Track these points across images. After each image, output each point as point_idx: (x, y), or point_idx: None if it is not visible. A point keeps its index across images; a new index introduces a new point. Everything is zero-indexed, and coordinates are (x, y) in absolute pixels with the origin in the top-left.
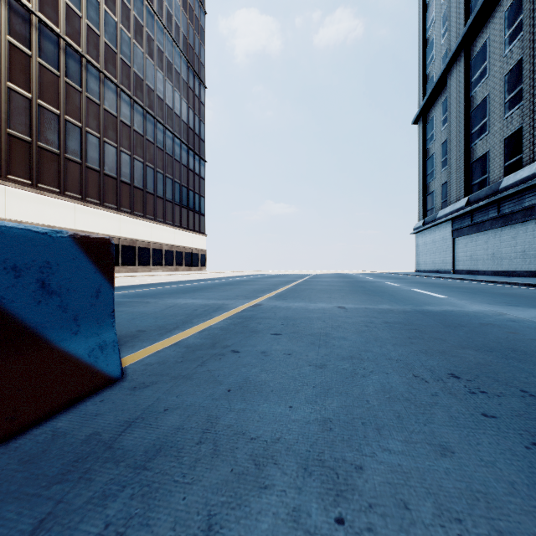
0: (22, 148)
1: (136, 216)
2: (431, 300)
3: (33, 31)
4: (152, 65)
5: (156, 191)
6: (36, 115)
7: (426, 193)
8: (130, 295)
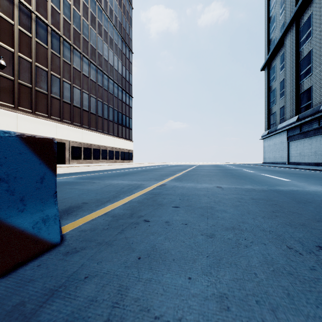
0: (26, 91)
1: (91, 130)
2: (279, 182)
3: (32, 22)
4: (101, 40)
5: (103, 115)
6: (34, 72)
7: (270, 114)
8: (84, 177)
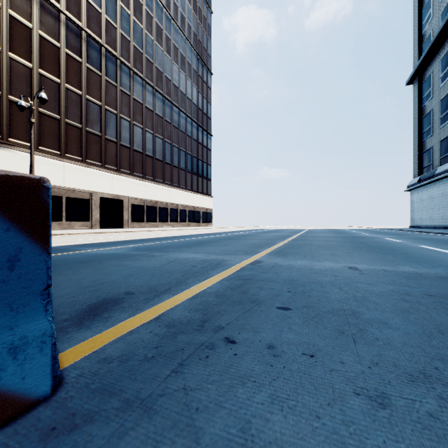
0: (75, 133)
1: (157, 182)
2: None
3: (82, 43)
4: (170, 60)
5: (172, 161)
6: (85, 107)
7: (422, 151)
8: (142, 248)
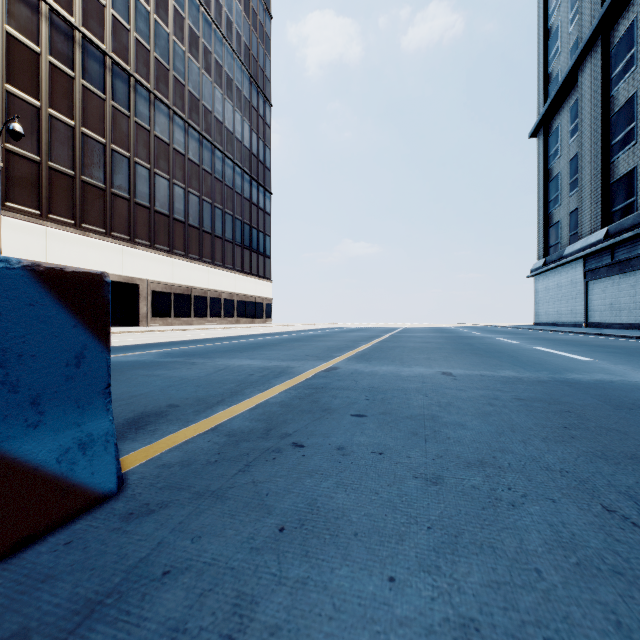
0: (64, 183)
1: (190, 259)
2: (572, 364)
3: (76, 49)
4: (210, 82)
5: (213, 230)
6: (79, 146)
7: (548, 225)
8: (175, 353)
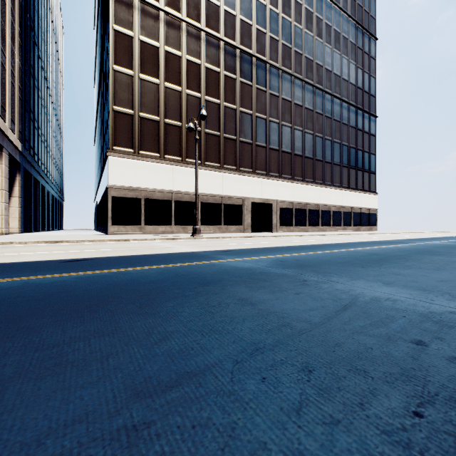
0: (231, 145)
1: (306, 182)
2: None
3: (237, 61)
4: (321, 44)
5: (324, 157)
6: (238, 120)
7: None
8: (288, 261)
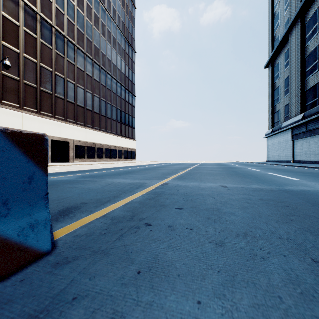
0: (31, 91)
1: (95, 129)
2: (287, 181)
3: (37, 24)
4: (104, 41)
5: (106, 114)
6: (39, 72)
7: (273, 112)
8: (86, 176)
